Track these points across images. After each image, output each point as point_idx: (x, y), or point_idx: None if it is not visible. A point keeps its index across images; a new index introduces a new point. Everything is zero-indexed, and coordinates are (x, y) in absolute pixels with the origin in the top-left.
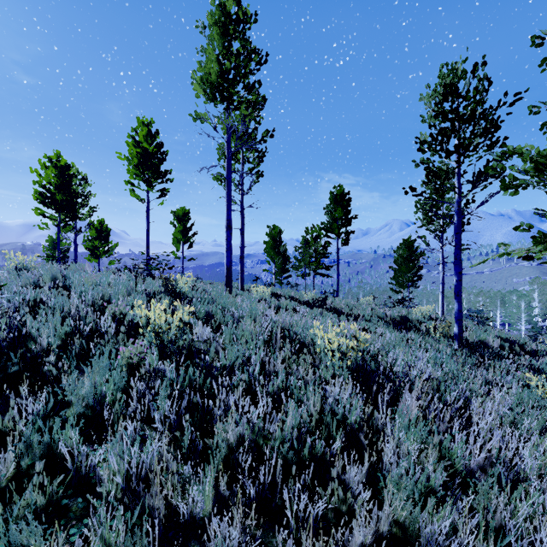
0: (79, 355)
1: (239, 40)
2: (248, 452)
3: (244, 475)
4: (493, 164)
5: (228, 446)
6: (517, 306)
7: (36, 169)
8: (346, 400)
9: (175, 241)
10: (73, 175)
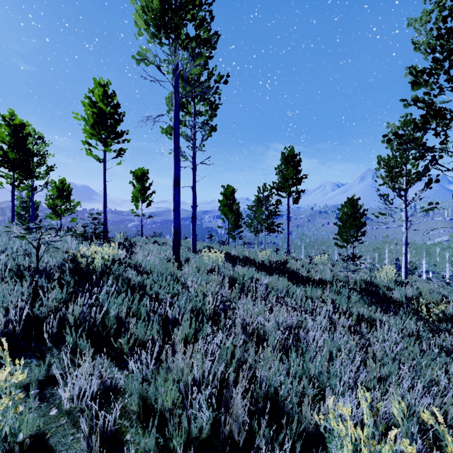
0: None
1: None
2: None
3: None
4: None
5: None
6: (442, 257)
7: None
8: None
9: (134, 200)
10: (28, 134)
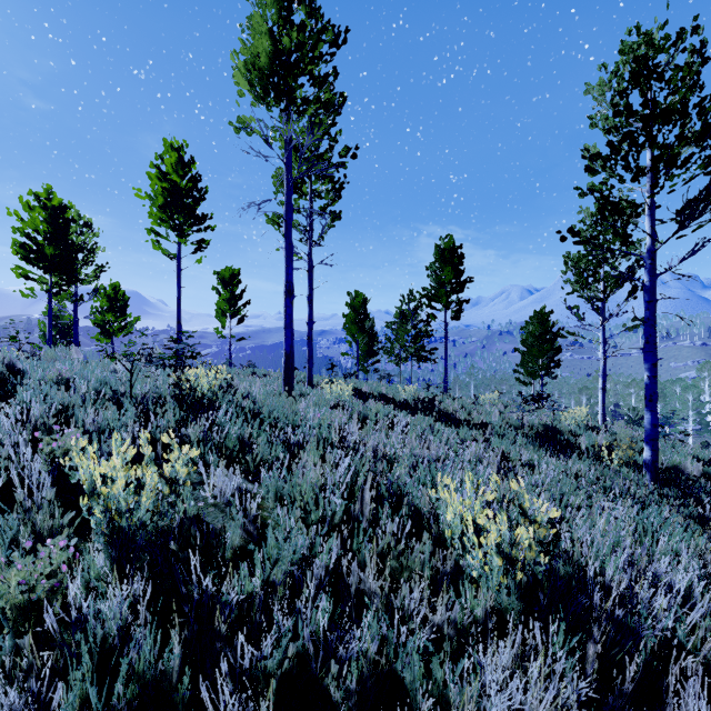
0: None
1: (304, 8)
2: None
3: None
4: None
5: None
6: (683, 401)
7: (16, 211)
8: (539, 710)
9: (219, 314)
10: (70, 220)
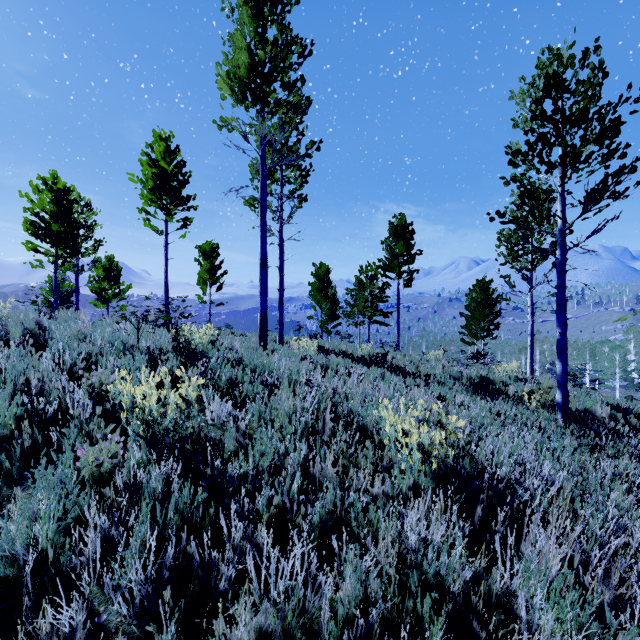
0: (28, 453)
1: (277, 25)
2: None
3: None
4: None
5: None
6: (610, 359)
7: (26, 193)
8: (438, 537)
9: (201, 282)
10: (73, 201)
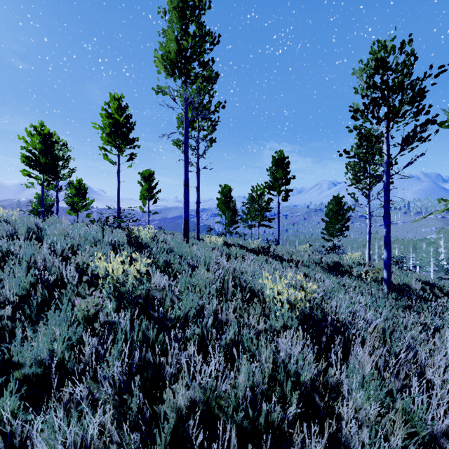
0: (40, 305)
1: (195, 23)
2: (200, 415)
3: (196, 445)
4: (447, 118)
5: (178, 413)
6: (427, 252)
7: (23, 136)
8: (298, 353)
9: (142, 198)
10: (55, 142)
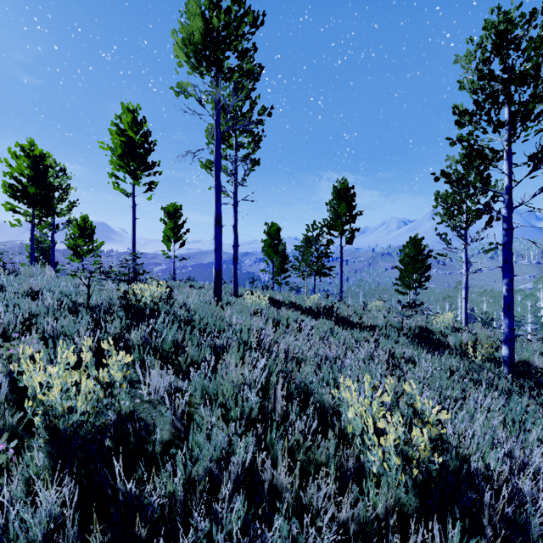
0: None
1: None
2: None
3: None
4: None
5: None
6: (523, 306)
7: (5, 159)
8: None
9: (165, 239)
10: (49, 166)
